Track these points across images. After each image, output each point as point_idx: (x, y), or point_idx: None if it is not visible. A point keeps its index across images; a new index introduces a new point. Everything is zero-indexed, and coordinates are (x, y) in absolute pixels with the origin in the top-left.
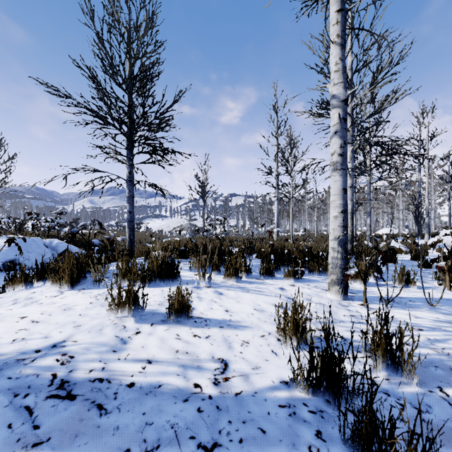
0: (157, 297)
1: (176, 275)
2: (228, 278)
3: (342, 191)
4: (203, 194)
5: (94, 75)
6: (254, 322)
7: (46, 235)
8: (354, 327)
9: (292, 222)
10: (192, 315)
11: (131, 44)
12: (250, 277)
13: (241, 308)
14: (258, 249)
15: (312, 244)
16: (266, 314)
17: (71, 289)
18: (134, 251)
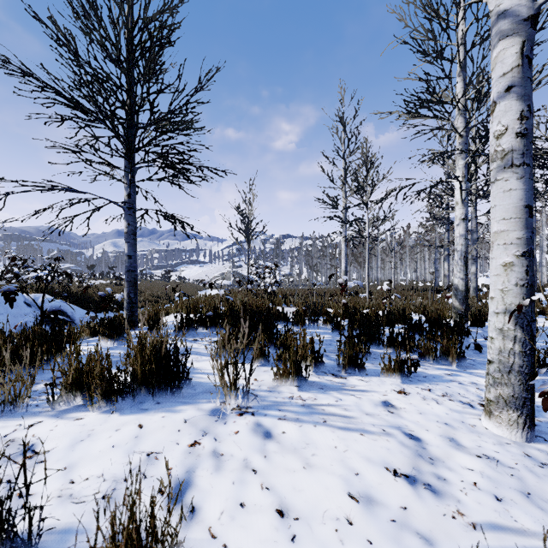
0: (116, 458)
1: (179, 380)
2: (282, 380)
3: (523, 211)
4: (246, 233)
5: (64, 35)
6: None
7: (34, 288)
8: None
9: (362, 269)
10: None
11: None
12: (321, 372)
13: (317, 497)
14: (324, 310)
15: (398, 302)
16: (383, 518)
17: None
18: (136, 316)
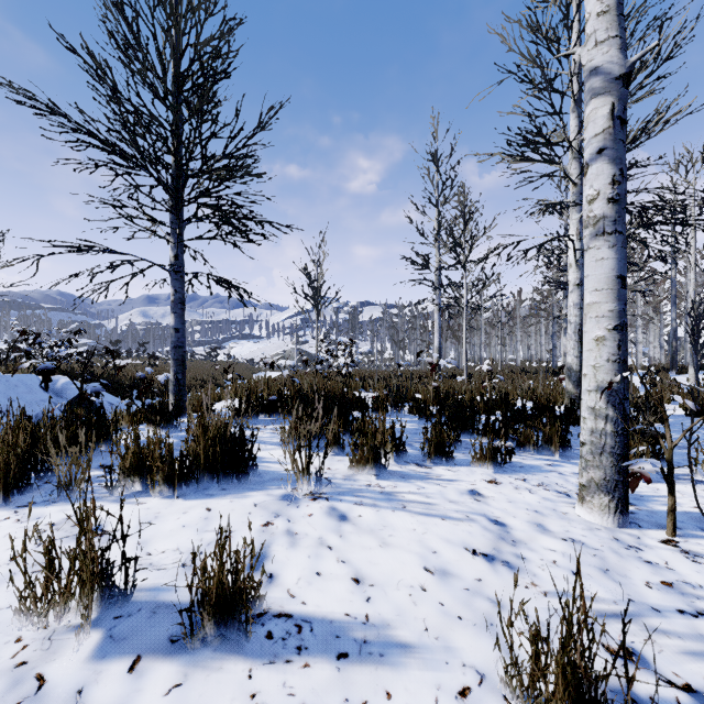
0: (189, 535)
1: (246, 465)
2: (359, 468)
3: (615, 282)
4: (315, 300)
5: (102, 69)
6: (431, 623)
7: None
8: (699, 635)
9: (461, 346)
10: (263, 609)
11: (176, 13)
12: (403, 462)
13: (392, 569)
14: (410, 395)
15: (503, 386)
16: (457, 587)
17: (4, 503)
18: (185, 401)
